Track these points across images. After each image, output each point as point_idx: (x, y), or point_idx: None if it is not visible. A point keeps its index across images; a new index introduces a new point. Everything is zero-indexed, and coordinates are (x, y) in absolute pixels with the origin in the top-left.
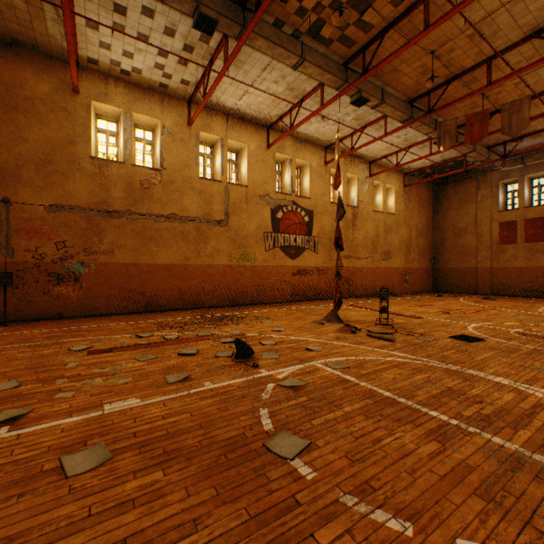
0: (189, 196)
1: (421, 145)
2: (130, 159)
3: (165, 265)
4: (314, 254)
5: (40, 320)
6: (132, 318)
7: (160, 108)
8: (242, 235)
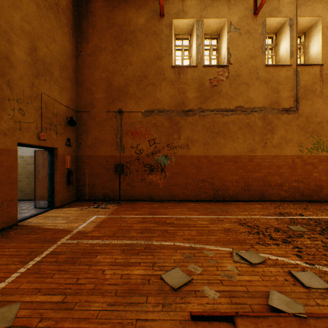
0: (255, 87)
1: None
2: (201, 62)
3: (231, 157)
4: None
5: (139, 201)
6: (206, 208)
7: (226, 7)
8: (315, 121)
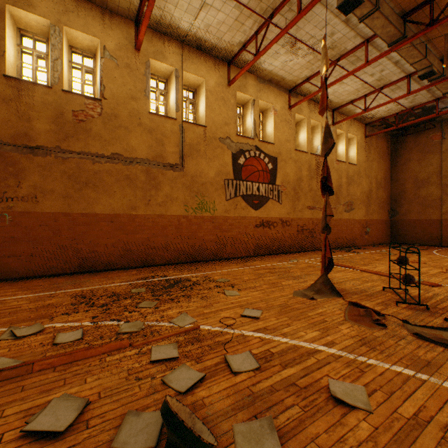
0: (137, 134)
1: (394, 86)
2: (60, 83)
3: (106, 215)
4: (278, 204)
5: None
6: (53, 284)
7: (99, 25)
8: (200, 181)
